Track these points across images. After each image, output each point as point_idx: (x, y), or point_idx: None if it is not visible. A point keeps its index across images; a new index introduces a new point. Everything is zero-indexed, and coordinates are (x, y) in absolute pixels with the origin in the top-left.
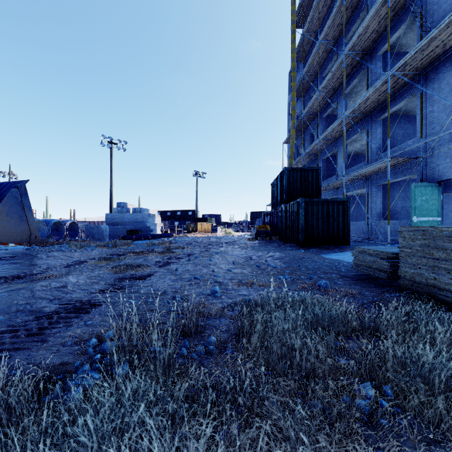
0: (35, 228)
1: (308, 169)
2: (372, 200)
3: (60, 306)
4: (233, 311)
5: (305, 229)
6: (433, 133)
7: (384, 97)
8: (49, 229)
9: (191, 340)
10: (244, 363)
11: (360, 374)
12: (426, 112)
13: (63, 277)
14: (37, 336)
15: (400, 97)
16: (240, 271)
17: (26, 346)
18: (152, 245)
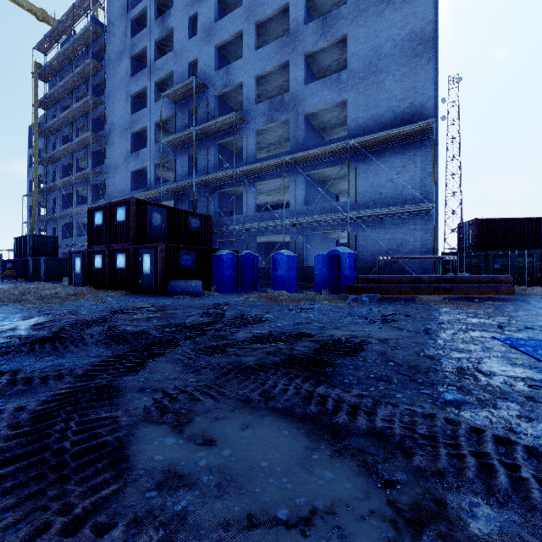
0: None
1: (50, 236)
2: None
3: None
4: None
5: (47, 273)
6: None
7: None
8: None
9: None
10: None
11: None
12: None
13: None
14: None
15: None
16: None
17: None
18: None
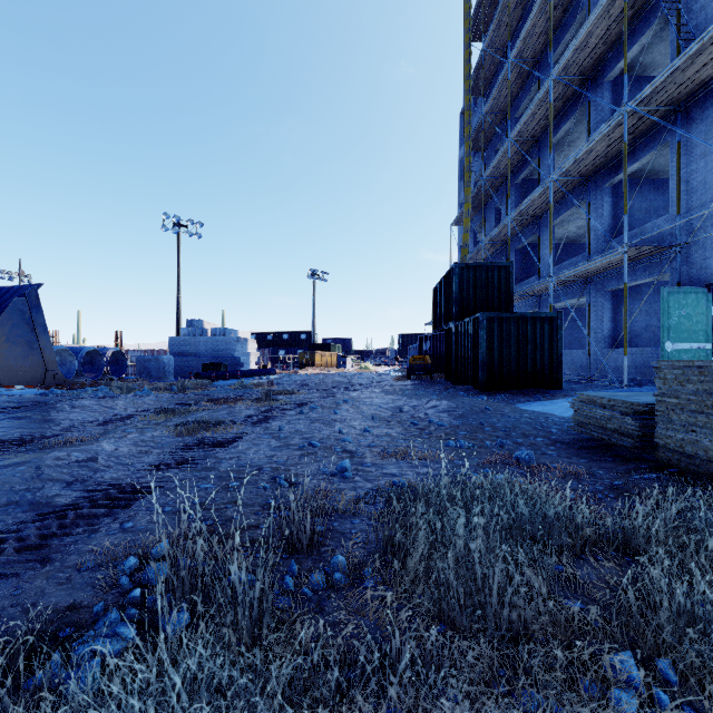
0: (53, 361)
1: (493, 265)
2: (596, 316)
3: (82, 494)
4: (374, 504)
5: (488, 363)
6: (699, 207)
7: (617, 148)
8: (79, 362)
9: (301, 559)
10: (397, 607)
11: (610, 633)
12: (686, 172)
13: (94, 443)
14: (37, 551)
15: (643, 149)
16: (384, 432)
17: (14, 570)
18: (243, 388)
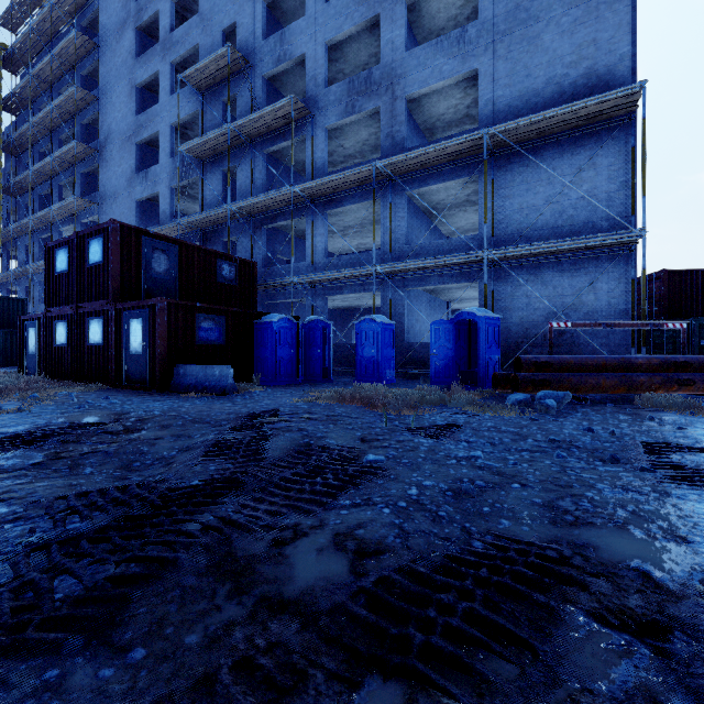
0: None
1: (14, 299)
2: None
3: None
4: None
5: (4, 353)
6: None
7: None
8: None
9: None
10: None
11: None
12: None
13: None
14: None
15: None
16: None
17: None
18: None
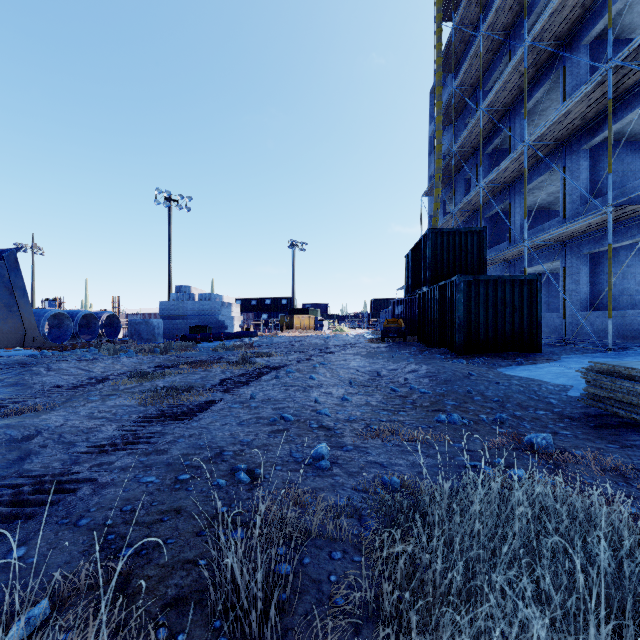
0: (33, 324)
1: (467, 230)
2: (572, 279)
3: None
4: (360, 518)
5: (465, 326)
6: None
7: (596, 109)
8: (75, 324)
9: None
10: None
11: None
12: None
13: (43, 415)
14: None
15: (625, 108)
16: (364, 400)
17: None
18: (224, 350)
